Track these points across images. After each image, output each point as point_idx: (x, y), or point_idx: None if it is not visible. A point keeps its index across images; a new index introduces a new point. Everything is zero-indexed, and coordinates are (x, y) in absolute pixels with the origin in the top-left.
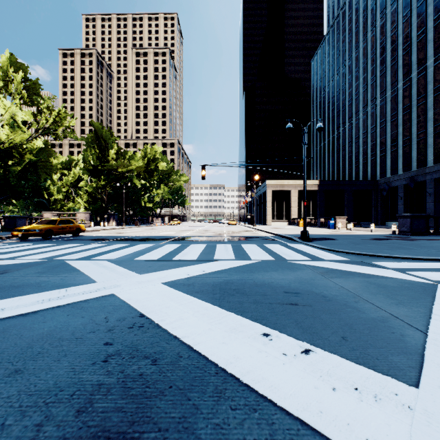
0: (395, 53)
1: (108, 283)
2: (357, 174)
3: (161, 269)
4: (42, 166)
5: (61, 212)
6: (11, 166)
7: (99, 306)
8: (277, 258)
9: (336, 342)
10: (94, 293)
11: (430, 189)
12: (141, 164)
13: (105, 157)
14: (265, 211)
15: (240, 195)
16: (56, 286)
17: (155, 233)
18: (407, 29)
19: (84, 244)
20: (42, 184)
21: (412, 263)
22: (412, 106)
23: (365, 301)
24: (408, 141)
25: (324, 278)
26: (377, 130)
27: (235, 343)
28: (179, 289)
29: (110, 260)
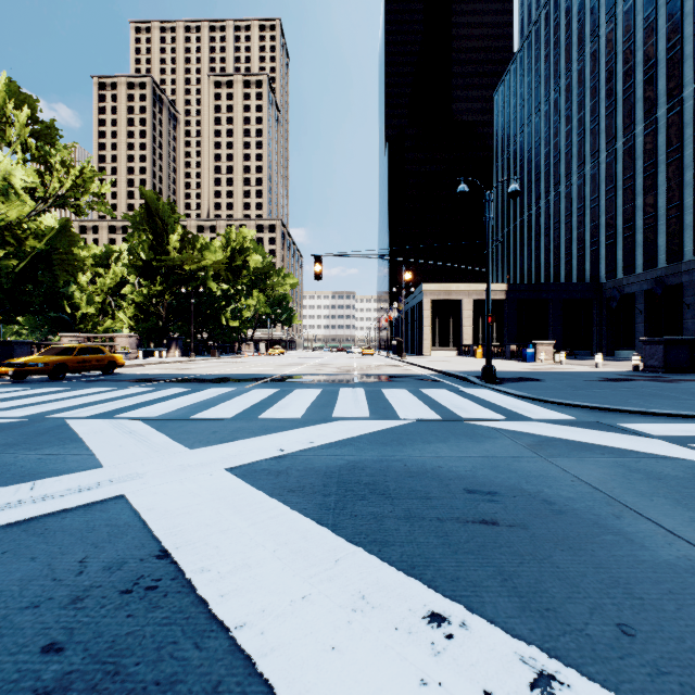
0: (631, 79)
1: (122, 469)
2: (568, 273)
3: (233, 437)
4: (60, 261)
5: (90, 335)
6: (1, 258)
7: (82, 526)
8: (445, 416)
9: (608, 642)
10: (84, 495)
11: (689, 297)
12: (221, 258)
13: (163, 246)
14: (420, 333)
15: (381, 308)
16: (21, 475)
17: (241, 369)
18: (650, 39)
19: (115, 388)
20: (62, 290)
21: (690, 426)
22: (658, 164)
23: (635, 514)
24: (651, 221)
25: (537, 457)
26: (600, 203)
27: (362, 649)
28: (257, 482)
29: (147, 418)
